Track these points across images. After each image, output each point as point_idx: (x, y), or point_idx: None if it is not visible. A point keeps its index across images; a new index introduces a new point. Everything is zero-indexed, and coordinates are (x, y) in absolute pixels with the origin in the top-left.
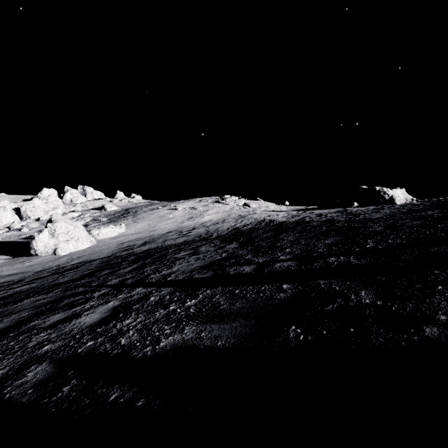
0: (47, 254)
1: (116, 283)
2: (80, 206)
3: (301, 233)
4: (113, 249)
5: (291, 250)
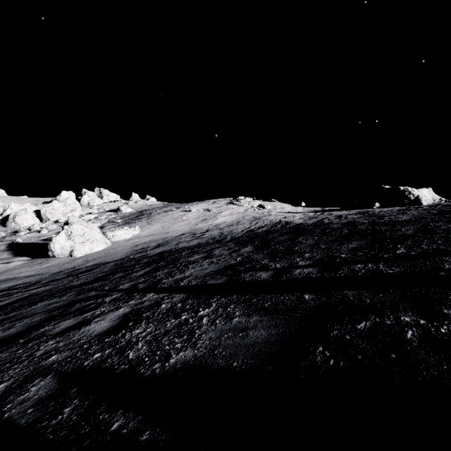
0: (64, 256)
1: (128, 288)
2: (97, 208)
3: (320, 236)
4: (127, 251)
5: (311, 255)
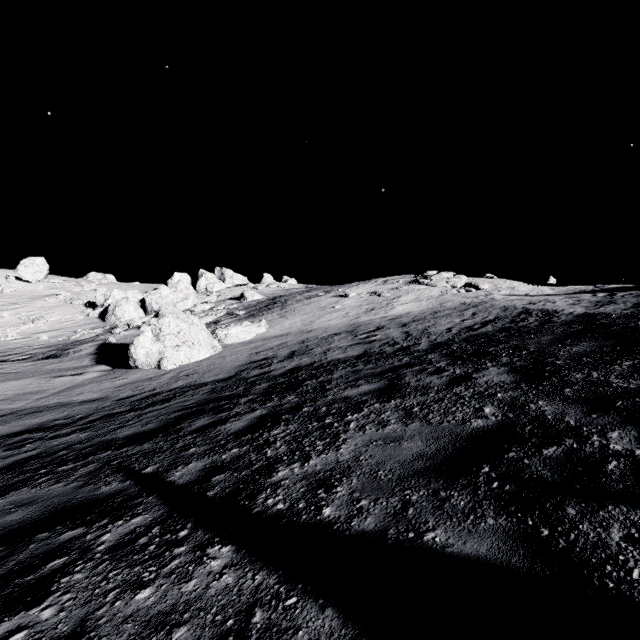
0: (150, 367)
1: (187, 484)
2: (216, 295)
3: None
4: (240, 363)
5: None
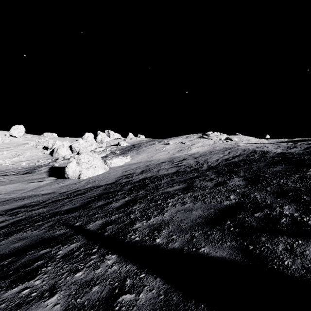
0: (75, 178)
1: (95, 230)
2: (106, 143)
3: None
4: (118, 176)
5: None
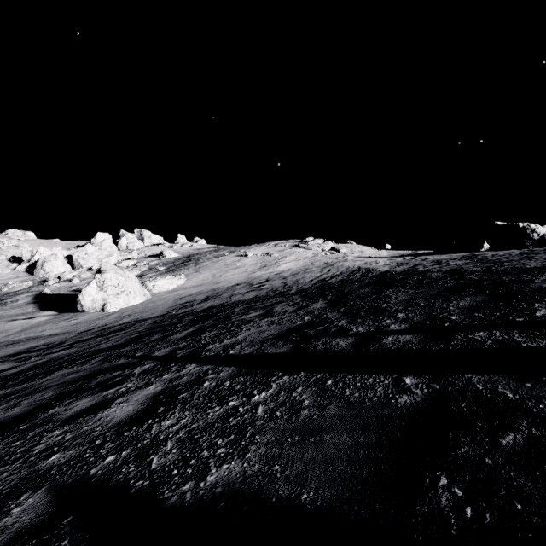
0: (95, 310)
1: (164, 355)
2: (137, 252)
3: (416, 289)
4: (169, 306)
5: (406, 315)
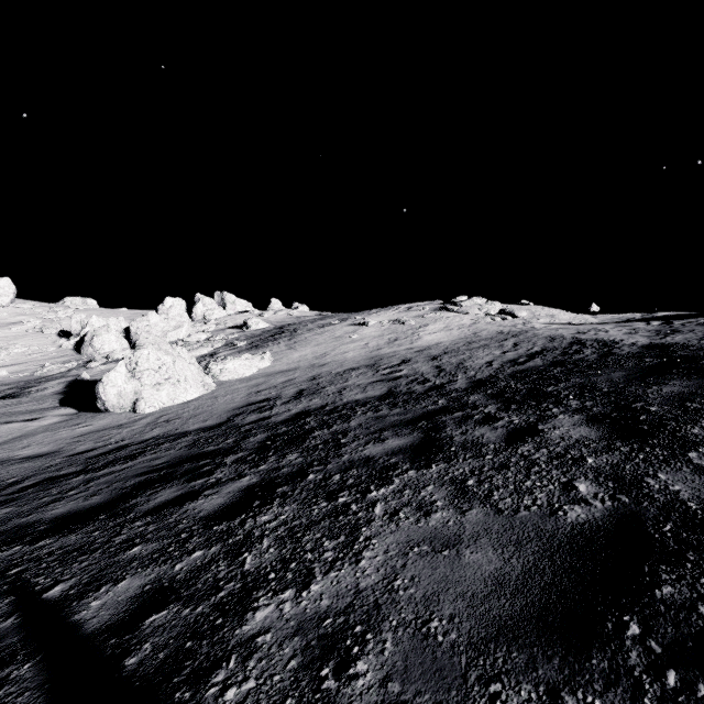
0: (124, 410)
1: (98, 634)
2: (215, 323)
3: None
4: (235, 405)
5: None
